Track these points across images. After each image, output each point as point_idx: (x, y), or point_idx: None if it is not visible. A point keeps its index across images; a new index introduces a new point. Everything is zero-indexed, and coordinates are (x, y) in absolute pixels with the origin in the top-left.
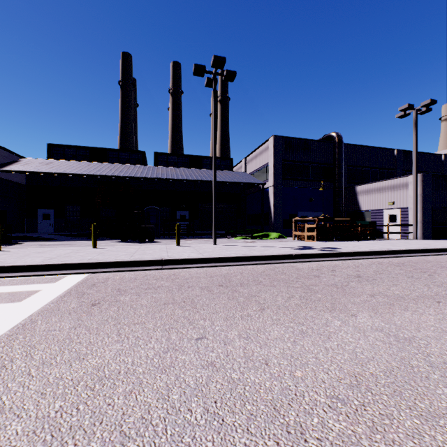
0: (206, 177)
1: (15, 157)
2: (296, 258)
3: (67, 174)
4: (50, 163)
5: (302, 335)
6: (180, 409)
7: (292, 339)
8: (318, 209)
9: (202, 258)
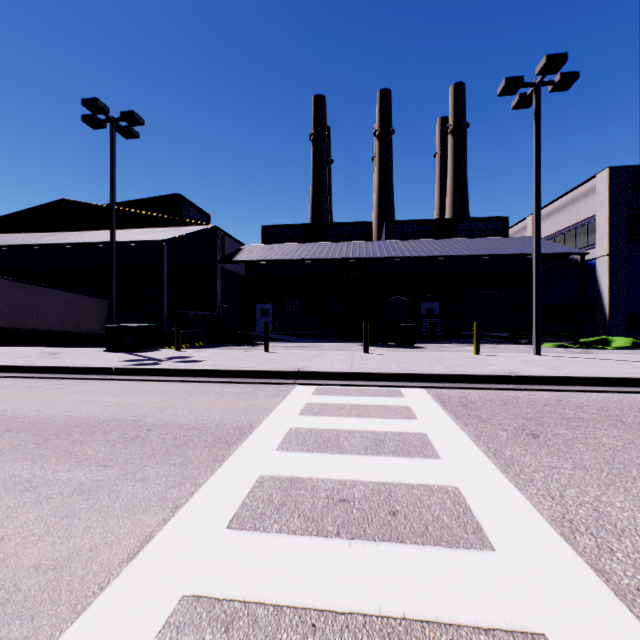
0: (475, 250)
1: (238, 245)
2: None
3: (296, 260)
4: (271, 248)
5: None
6: None
7: None
8: None
9: (577, 376)
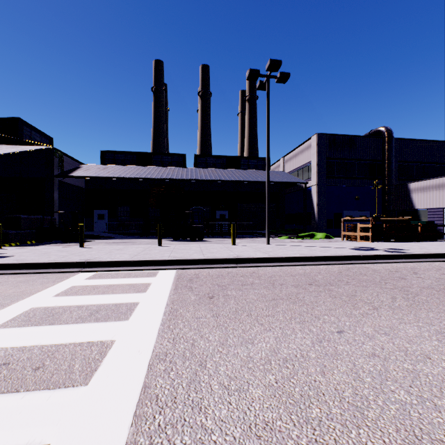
0: (247, 178)
1: (77, 164)
2: (364, 259)
3: (123, 178)
4: (106, 168)
5: (441, 335)
6: (383, 390)
7: (434, 337)
8: (365, 208)
9: (272, 257)
